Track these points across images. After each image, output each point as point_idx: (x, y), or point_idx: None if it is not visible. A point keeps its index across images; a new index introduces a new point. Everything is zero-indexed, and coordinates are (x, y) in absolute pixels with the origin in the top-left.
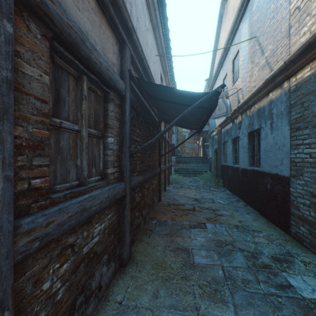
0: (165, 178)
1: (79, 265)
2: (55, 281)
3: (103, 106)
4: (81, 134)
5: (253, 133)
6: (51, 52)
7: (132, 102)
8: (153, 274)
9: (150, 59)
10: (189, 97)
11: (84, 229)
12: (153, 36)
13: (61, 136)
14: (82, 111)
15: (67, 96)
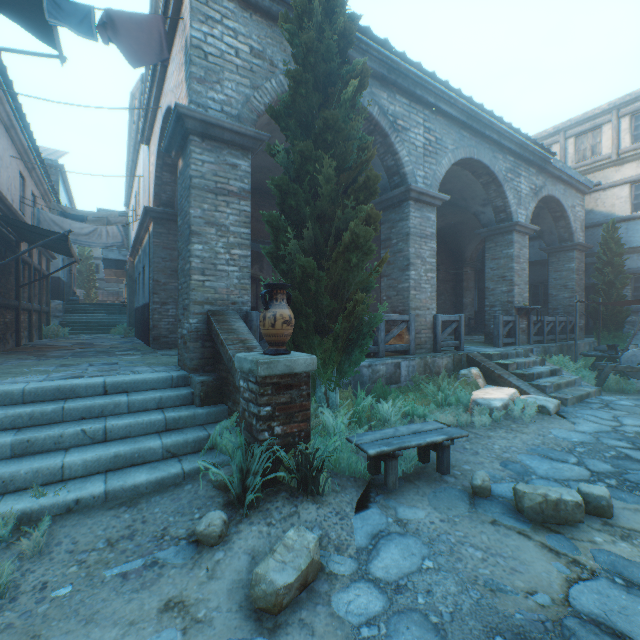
0: (31, 323)
1: None
2: None
3: None
4: None
5: None
6: None
7: None
8: (7, 358)
9: (1, 167)
10: (46, 232)
11: None
12: (7, 135)
13: None
14: None
15: None
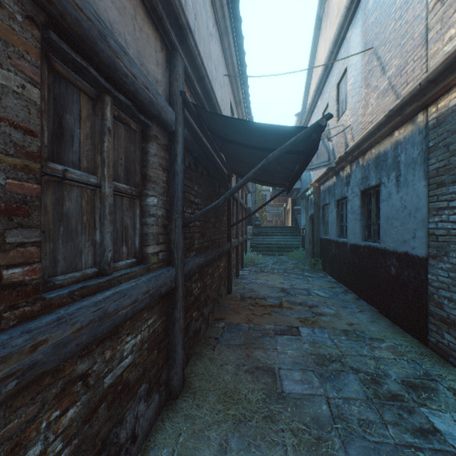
0: (237, 258)
1: (97, 407)
2: (52, 441)
3: (141, 148)
4: (101, 190)
5: (368, 191)
6: (46, 50)
7: (186, 143)
8: (220, 412)
9: (215, 79)
10: (276, 135)
11: (105, 346)
12: (220, 46)
13: (67, 193)
14: (103, 153)
15: (77, 127)
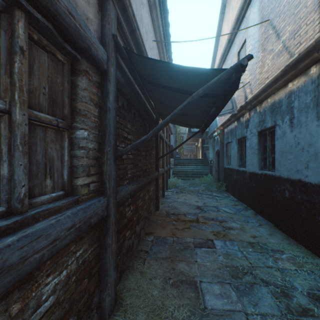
0: (163, 183)
1: None
2: None
3: (70, 81)
4: (12, 117)
5: (264, 131)
6: None
7: (119, 85)
8: None
9: (146, 41)
10: (198, 78)
11: (11, 300)
12: (150, 16)
13: None
14: (13, 75)
15: None
